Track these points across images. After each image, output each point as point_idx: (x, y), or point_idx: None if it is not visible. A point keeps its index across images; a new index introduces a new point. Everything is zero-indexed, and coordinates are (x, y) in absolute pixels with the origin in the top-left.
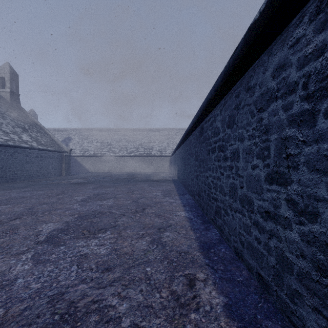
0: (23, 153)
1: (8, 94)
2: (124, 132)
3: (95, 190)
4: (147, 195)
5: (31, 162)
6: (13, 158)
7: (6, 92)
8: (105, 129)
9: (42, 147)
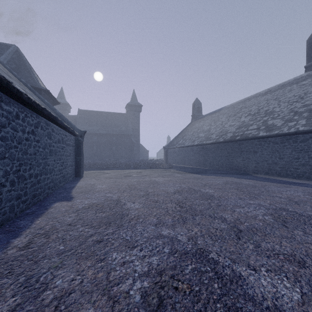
0: None
1: None
2: None
3: None
4: None
5: None
6: None
7: None
8: None
9: None
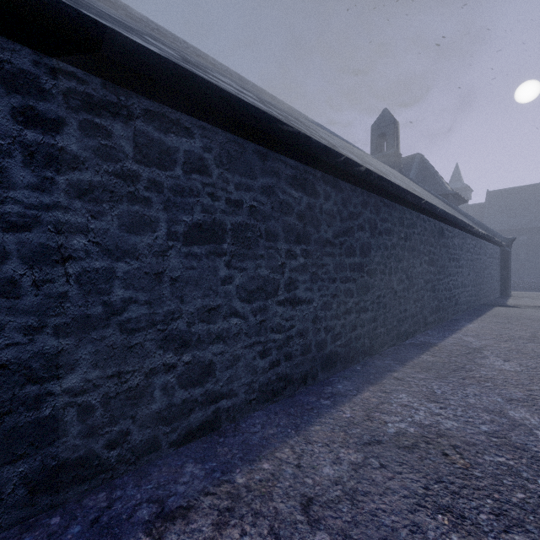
0: None
1: None
2: None
3: None
4: None
5: None
6: None
7: None
8: None
9: None
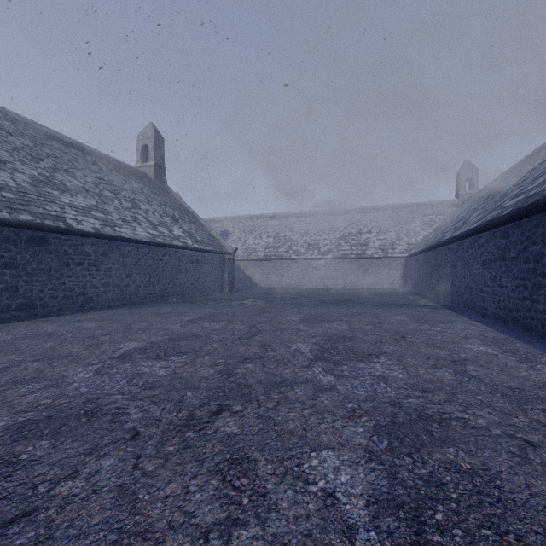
0: (175, 256)
1: (152, 168)
2: (312, 218)
3: (313, 328)
4: (458, 350)
5: (185, 270)
6: (162, 264)
7: (150, 166)
8: (279, 215)
9: (198, 246)
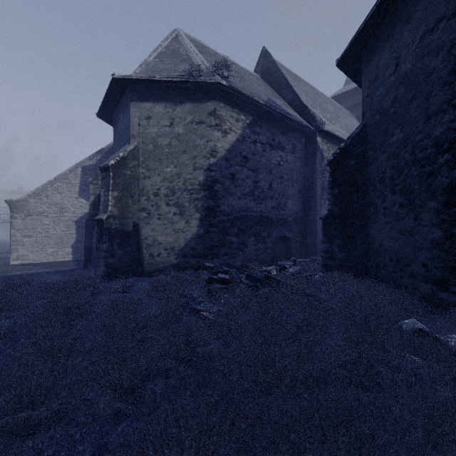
0: None
1: None
2: None
3: None
4: (7, 247)
5: None
6: None
7: None
8: None
9: None
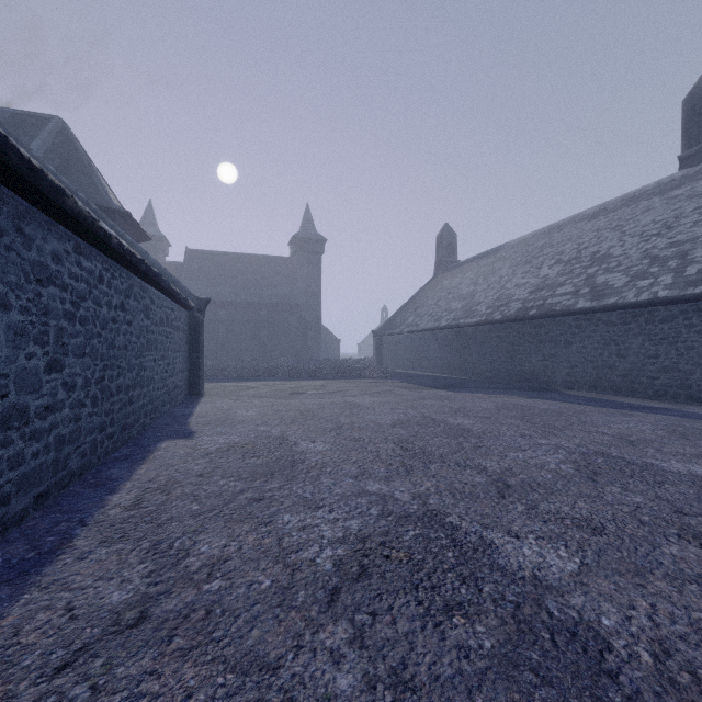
0: None
1: None
2: None
3: None
4: None
5: None
6: None
7: None
8: None
9: None
